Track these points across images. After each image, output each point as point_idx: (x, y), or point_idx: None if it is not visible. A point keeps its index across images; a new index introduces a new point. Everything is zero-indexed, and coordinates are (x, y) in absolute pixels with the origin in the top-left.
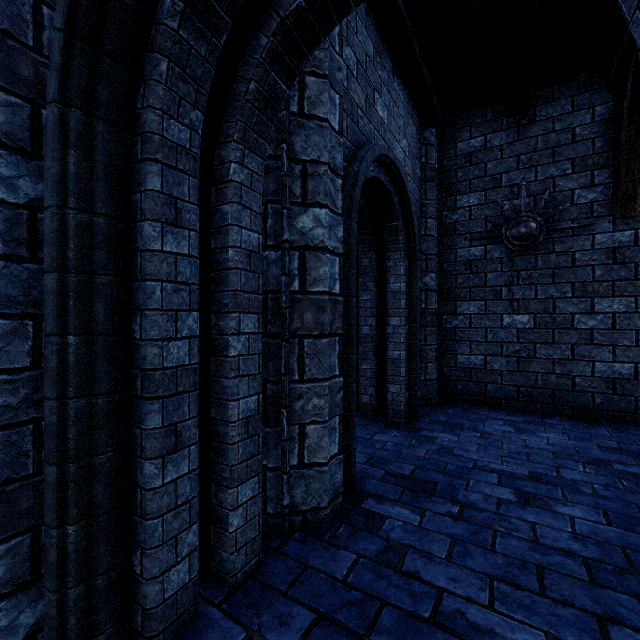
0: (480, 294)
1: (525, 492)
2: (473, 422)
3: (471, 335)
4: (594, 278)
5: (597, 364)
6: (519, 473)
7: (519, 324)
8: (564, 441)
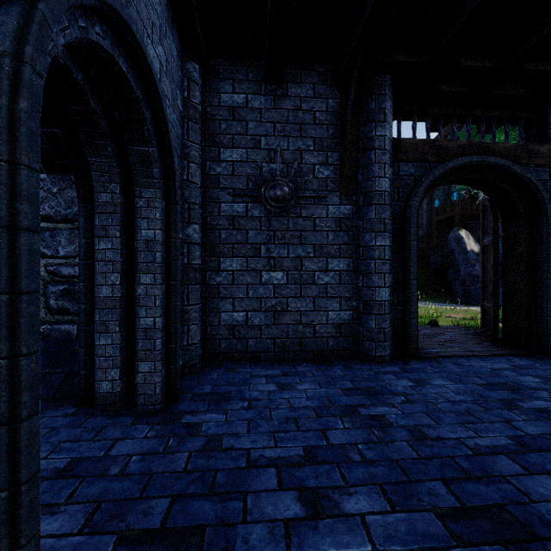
0: (242, 251)
1: (309, 490)
2: (239, 386)
3: (234, 292)
4: (328, 241)
5: (330, 313)
6: (295, 455)
7: (275, 280)
8: (318, 391)
